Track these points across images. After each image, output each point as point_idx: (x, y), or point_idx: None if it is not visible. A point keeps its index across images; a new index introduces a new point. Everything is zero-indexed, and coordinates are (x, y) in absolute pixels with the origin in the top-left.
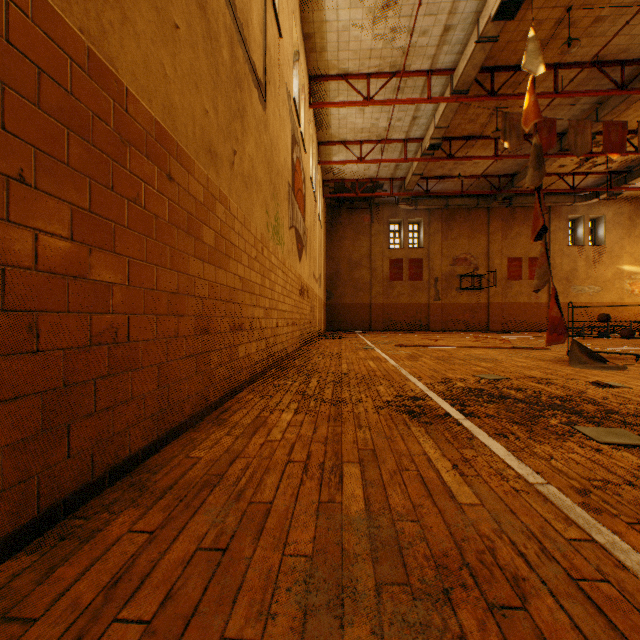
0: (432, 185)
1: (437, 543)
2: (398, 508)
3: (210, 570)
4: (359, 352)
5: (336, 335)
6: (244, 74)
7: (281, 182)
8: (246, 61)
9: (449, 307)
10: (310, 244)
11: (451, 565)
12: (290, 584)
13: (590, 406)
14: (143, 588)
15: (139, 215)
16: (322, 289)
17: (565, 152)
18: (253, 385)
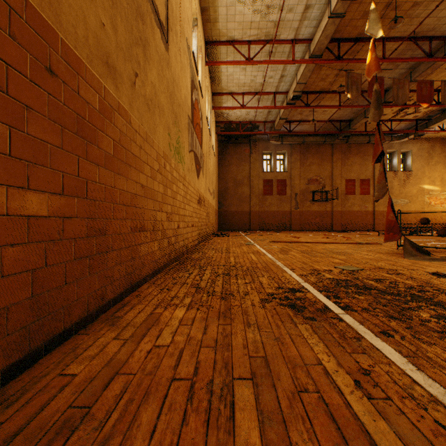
0: (293, 127)
1: None
2: None
3: None
4: (243, 247)
5: (225, 234)
6: (146, 10)
7: (182, 114)
8: (148, 0)
9: (305, 214)
10: (206, 166)
11: None
12: None
13: (445, 297)
14: None
15: None
16: (215, 200)
17: (387, 104)
18: (155, 278)
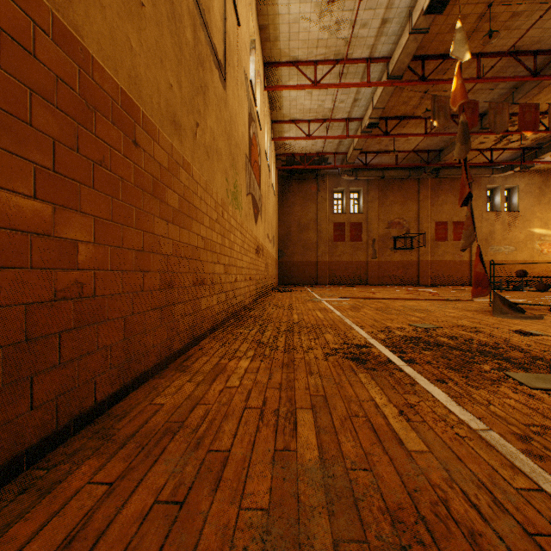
0: (370, 159)
1: (391, 494)
2: (350, 456)
3: (166, 526)
4: (308, 303)
5: (287, 288)
6: (206, 55)
7: (239, 154)
8: (208, 43)
9: (385, 264)
10: (265, 209)
11: (406, 519)
12: (247, 542)
13: (517, 353)
14: (97, 548)
15: (105, 177)
16: (275, 249)
17: (485, 130)
18: (214, 334)
